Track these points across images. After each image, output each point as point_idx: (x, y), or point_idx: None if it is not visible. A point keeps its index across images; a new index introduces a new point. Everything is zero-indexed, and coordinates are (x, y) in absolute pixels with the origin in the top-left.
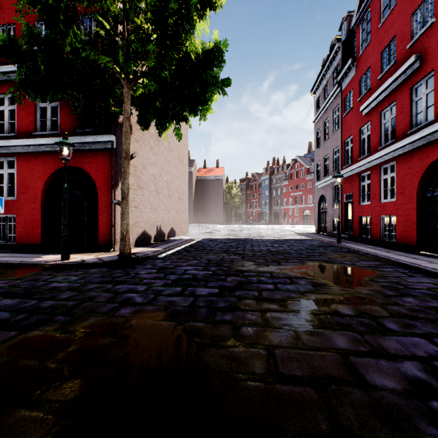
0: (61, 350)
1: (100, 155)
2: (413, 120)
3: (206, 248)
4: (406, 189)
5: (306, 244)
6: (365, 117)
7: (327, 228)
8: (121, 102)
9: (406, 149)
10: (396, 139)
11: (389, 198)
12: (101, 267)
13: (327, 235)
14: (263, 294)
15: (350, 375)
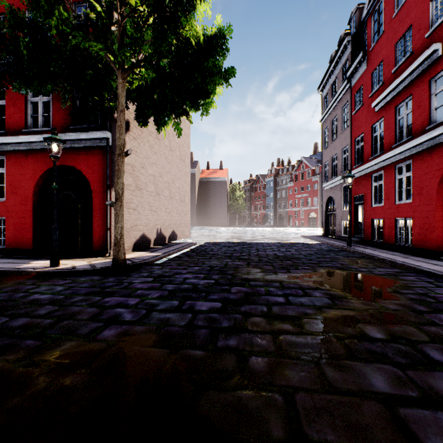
0: (15, 393)
1: (94, 153)
2: (432, 115)
3: (208, 252)
4: (425, 190)
5: (315, 248)
6: (377, 113)
7: (335, 231)
8: (116, 96)
9: (425, 146)
10: (413, 136)
11: (405, 199)
12: (93, 274)
13: (336, 239)
14: (273, 310)
15: (404, 440)
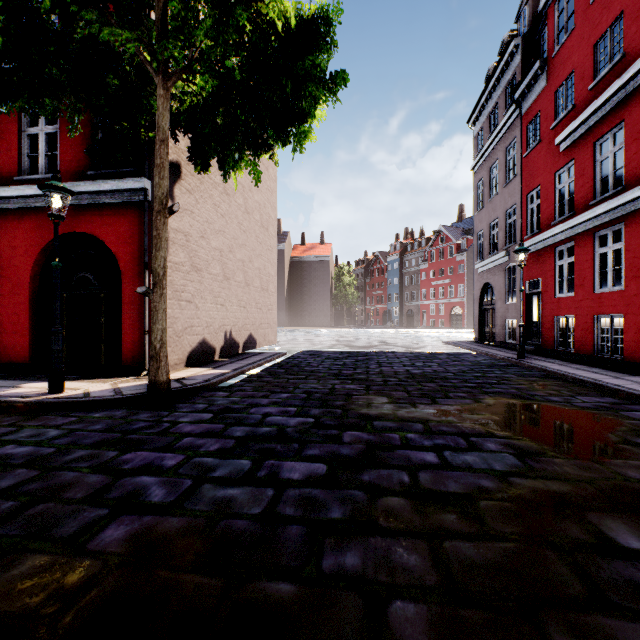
0: None
1: (125, 212)
2: None
3: (304, 368)
4: None
5: (469, 362)
6: (564, 153)
7: (495, 335)
8: None
9: None
10: (625, 185)
11: (611, 285)
12: (115, 407)
13: (496, 346)
14: (420, 480)
15: None
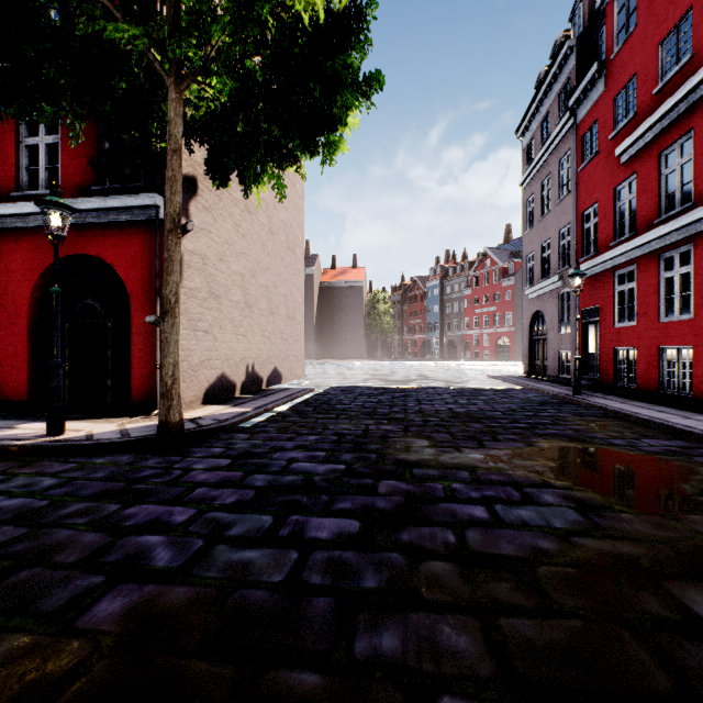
0: None
1: (134, 232)
2: None
3: (334, 406)
4: None
5: (518, 399)
6: (624, 166)
7: (547, 369)
8: None
9: None
10: (694, 201)
11: (678, 313)
12: (121, 451)
13: (548, 381)
14: (469, 540)
15: None
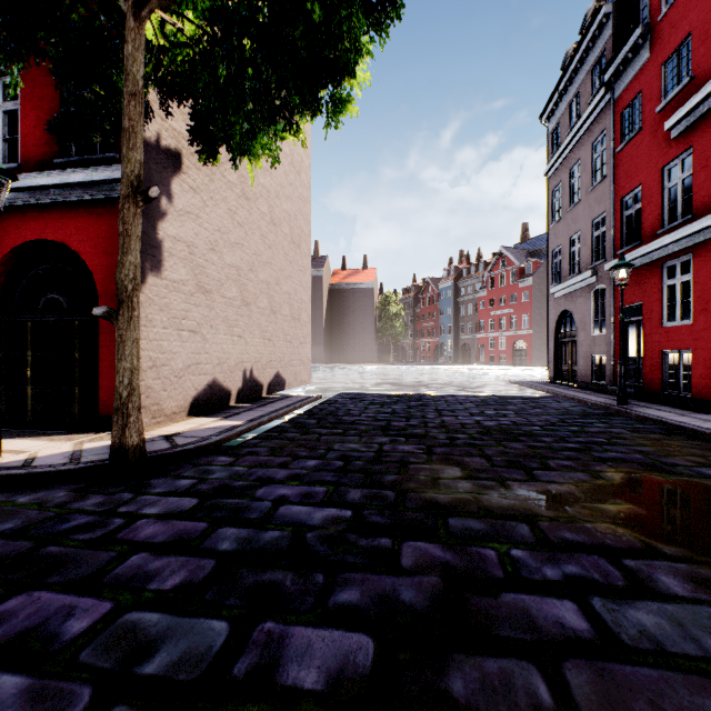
0: None
1: (103, 212)
2: None
3: (342, 418)
4: None
5: (554, 409)
6: (676, 141)
7: (577, 374)
8: None
9: None
10: None
11: None
12: (60, 483)
13: (580, 388)
14: (576, 697)
15: None
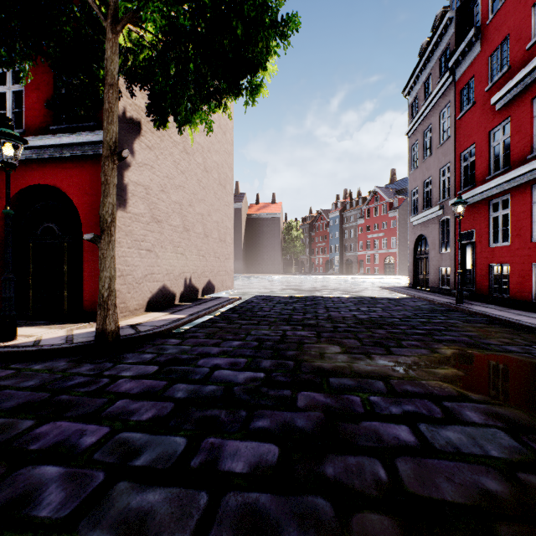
0: None
1: (85, 165)
2: None
3: (256, 313)
4: None
5: (410, 307)
6: (499, 113)
7: (429, 282)
8: None
9: None
10: None
11: None
12: (61, 357)
13: (431, 292)
14: (402, 476)
15: None
